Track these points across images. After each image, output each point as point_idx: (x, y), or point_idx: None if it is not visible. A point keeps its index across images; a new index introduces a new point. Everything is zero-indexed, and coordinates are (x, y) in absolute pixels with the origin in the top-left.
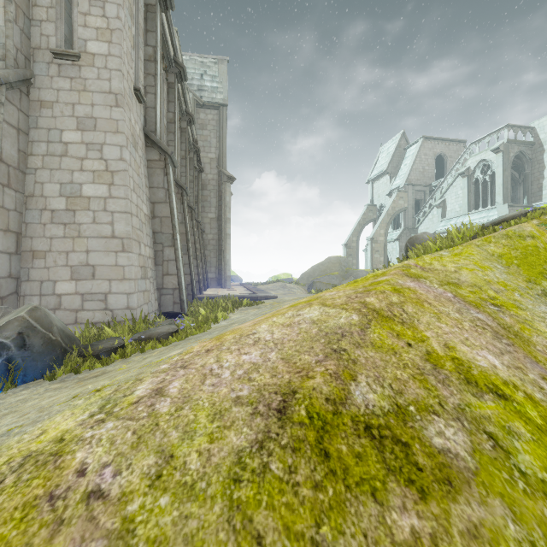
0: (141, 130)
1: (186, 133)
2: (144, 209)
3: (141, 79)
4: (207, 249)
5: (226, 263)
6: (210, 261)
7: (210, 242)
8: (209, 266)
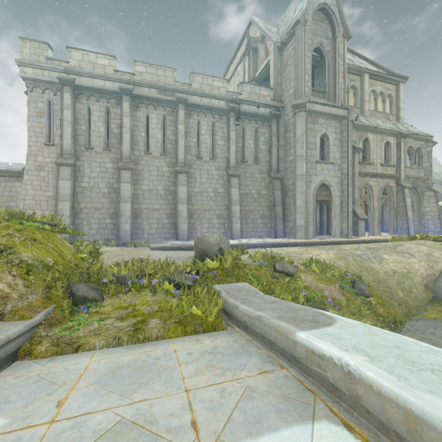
0: (56, 157)
1: (177, 114)
2: (49, 194)
3: (59, 133)
4: (288, 196)
5: (296, 210)
6: (290, 208)
7: (290, 187)
8: (290, 214)
